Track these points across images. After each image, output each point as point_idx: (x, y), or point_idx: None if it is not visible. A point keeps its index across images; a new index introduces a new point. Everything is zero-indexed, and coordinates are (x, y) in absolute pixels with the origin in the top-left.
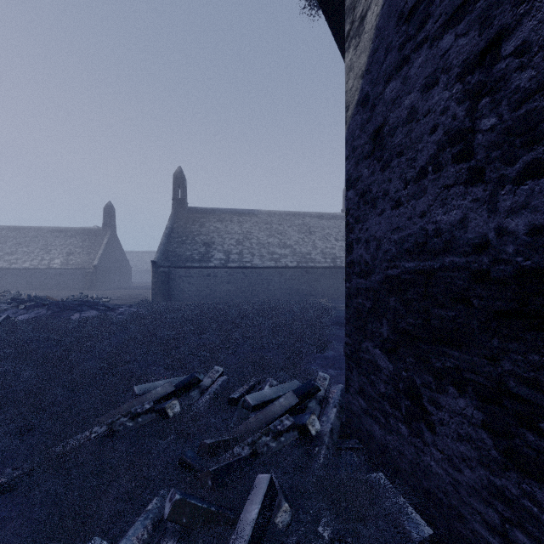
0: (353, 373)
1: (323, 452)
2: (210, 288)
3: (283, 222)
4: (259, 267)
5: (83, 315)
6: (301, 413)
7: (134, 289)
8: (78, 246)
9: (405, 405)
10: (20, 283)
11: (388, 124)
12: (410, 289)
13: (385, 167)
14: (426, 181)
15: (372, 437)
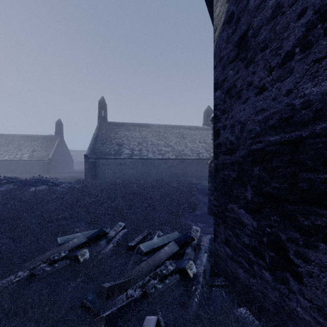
0: (220, 227)
1: (199, 291)
2: (121, 172)
3: (167, 131)
4: (152, 158)
5: (37, 188)
6: (180, 256)
7: (74, 173)
8: (39, 146)
9: (269, 255)
10: (2, 169)
11: (252, 28)
12: (274, 158)
13: (249, 64)
14: (292, 62)
15: (237, 278)
